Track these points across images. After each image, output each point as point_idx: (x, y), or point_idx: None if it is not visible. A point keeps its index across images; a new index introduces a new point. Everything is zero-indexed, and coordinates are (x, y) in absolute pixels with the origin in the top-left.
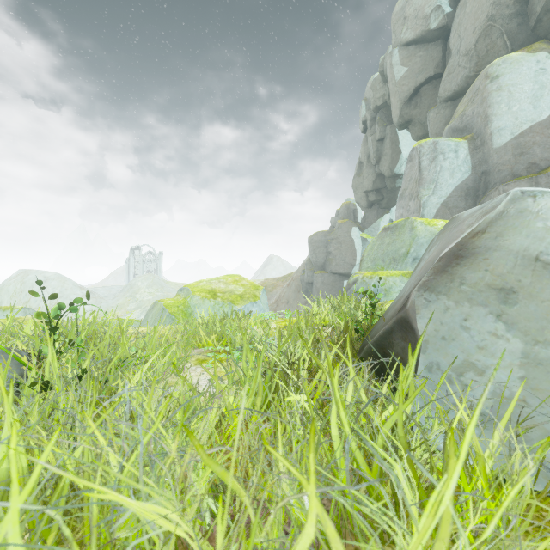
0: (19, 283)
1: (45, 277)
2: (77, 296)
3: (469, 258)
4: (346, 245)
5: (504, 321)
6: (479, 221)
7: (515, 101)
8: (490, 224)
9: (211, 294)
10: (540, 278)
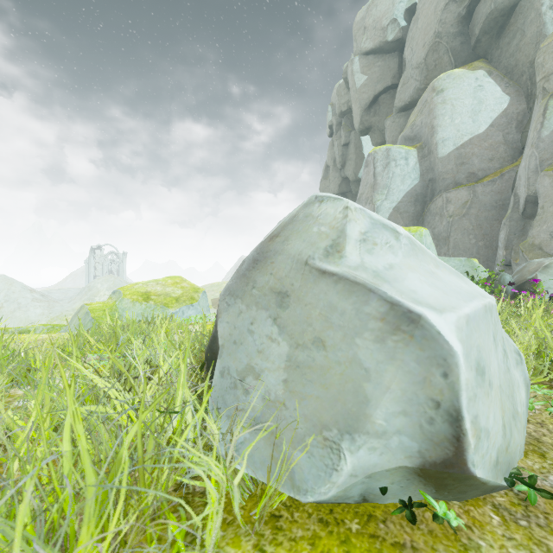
0: None
1: None
2: (27, 300)
3: (262, 261)
4: None
5: (278, 325)
6: (278, 225)
7: (457, 114)
8: (283, 228)
9: (144, 297)
10: (306, 281)
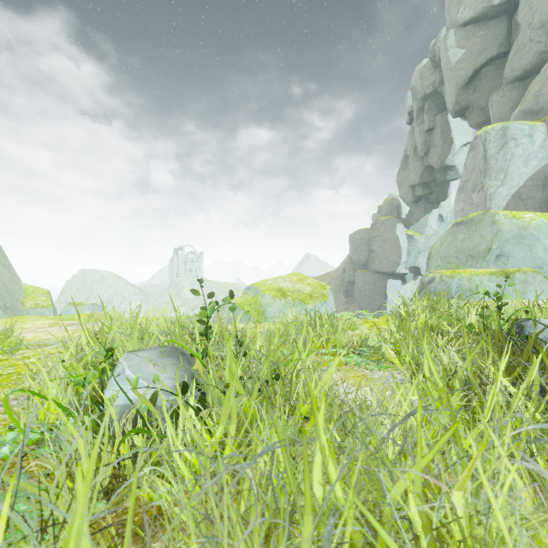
0: (81, 281)
1: (102, 275)
2: (129, 294)
3: None
4: (390, 242)
5: None
6: None
7: None
8: None
9: (281, 293)
10: None
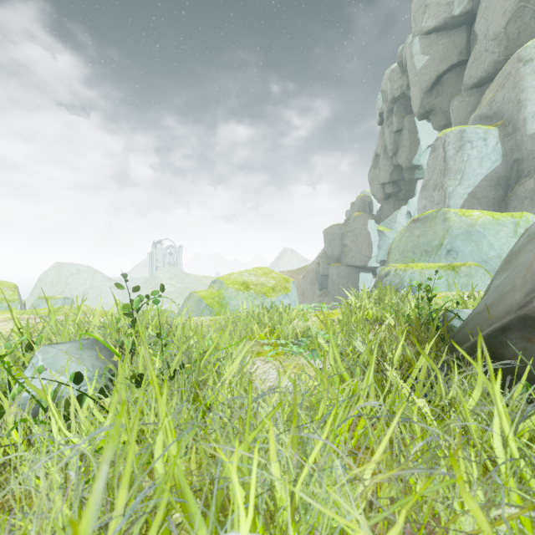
0: (55, 274)
1: (78, 269)
2: (106, 287)
3: None
4: (362, 237)
5: None
6: None
7: None
8: None
9: (244, 286)
10: None
